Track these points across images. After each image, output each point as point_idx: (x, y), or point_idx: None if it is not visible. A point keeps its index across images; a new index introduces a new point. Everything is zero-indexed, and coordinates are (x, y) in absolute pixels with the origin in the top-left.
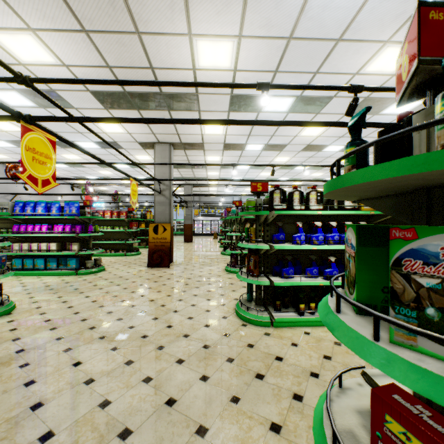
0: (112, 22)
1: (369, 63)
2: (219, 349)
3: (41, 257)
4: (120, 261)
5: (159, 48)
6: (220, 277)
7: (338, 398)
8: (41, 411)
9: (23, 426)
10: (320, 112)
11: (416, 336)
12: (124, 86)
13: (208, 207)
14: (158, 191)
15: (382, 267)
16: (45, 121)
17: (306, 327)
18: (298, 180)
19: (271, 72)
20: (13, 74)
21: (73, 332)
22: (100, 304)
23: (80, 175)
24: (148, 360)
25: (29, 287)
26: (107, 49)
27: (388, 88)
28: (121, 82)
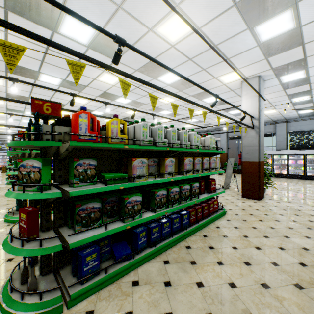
0: None
1: (99, 77)
2: None
3: None
4: None
5: None
6: None
7: None
8: None
9: None
10: (82, 92)
11: (22, 187)
12: None
13: None
14: None
15: None
16: None
17: None
18: None
19: (39, 60)
20: None
21: None
22: None
23: None
24: None
25: None
26: None
27: (89, 98)
28: None
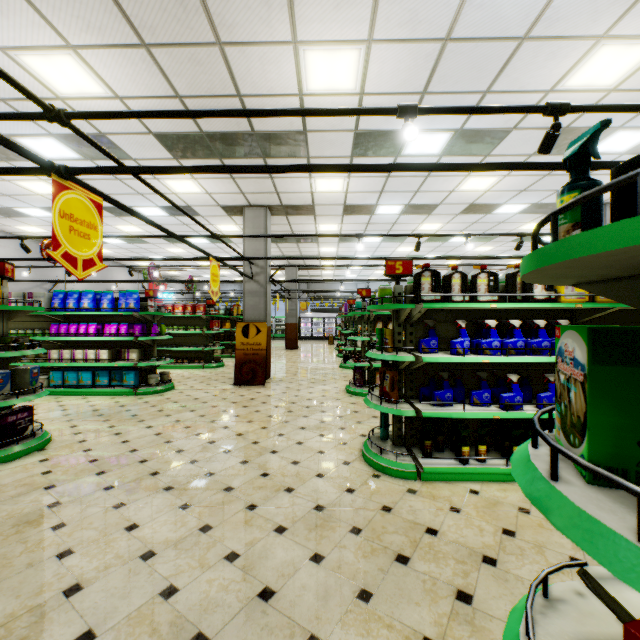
0: (183, 30)
1: (571, 73)
2: (339, 512)
3: (88, 369)
4: (196, 376)
5: (249, 65)
6: (338, 401)
7: (543, 618)
8: (78, 597)
9: (53, 620)
10: (490, 154)
11: None
12: (200, 124)
13: (320, 299)
14: (249, 275)
15: (639, 402)
16: (86, 173)
17: (473, 483)
18: (457, 257)
19: (416, 94)
20: (42, 107)
21: (128, 479)
22: (166, 439)
23: (141, 255)
24: (234, 526)
25: (71, 411)
26: (175, 71)
27: (610, 106)
28: (194, 114)
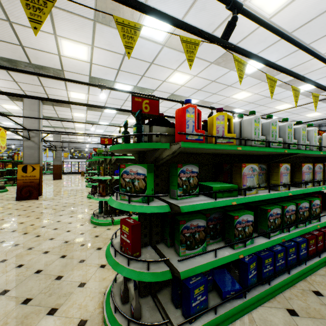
0: None
1: (169, 77)
2: (76, 241)
3: None
4: None
5: (29, 35)
6: (82, 202)
7: None
8: None
9: None
10: None
11: (125, 196)
12: None
13: (77, 151)
14: (27, 137)
15: None
16: None
17: None
18: None
19: (116, 69)
20: None
21: None
22: None
23: None
24: (20, 256)
25: None
26: None
27: (166, 99)
28: None
